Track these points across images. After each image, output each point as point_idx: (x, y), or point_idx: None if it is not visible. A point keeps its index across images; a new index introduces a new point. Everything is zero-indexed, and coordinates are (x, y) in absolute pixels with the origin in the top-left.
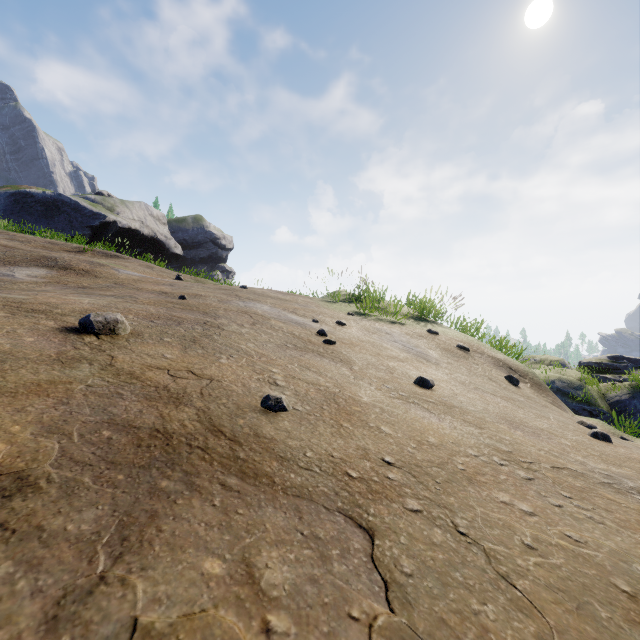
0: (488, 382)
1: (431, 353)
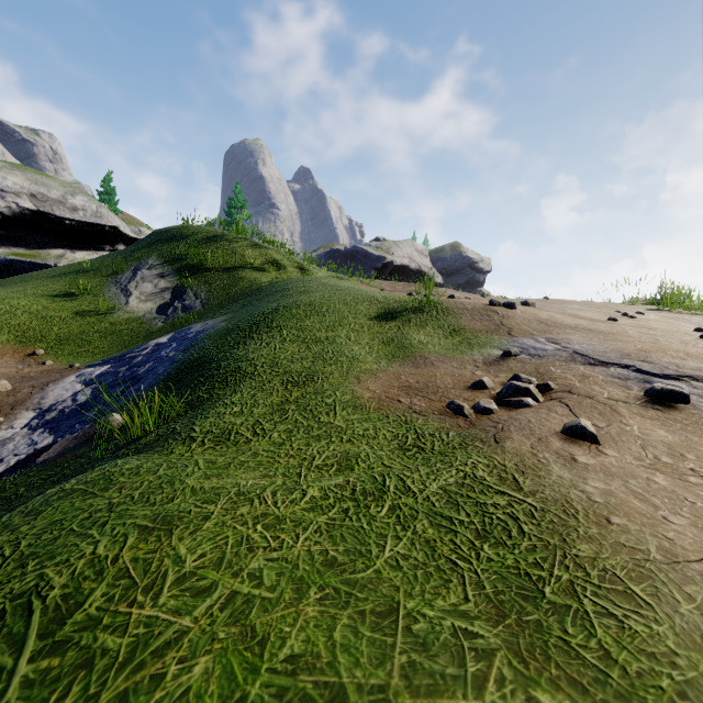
0: None
1: None
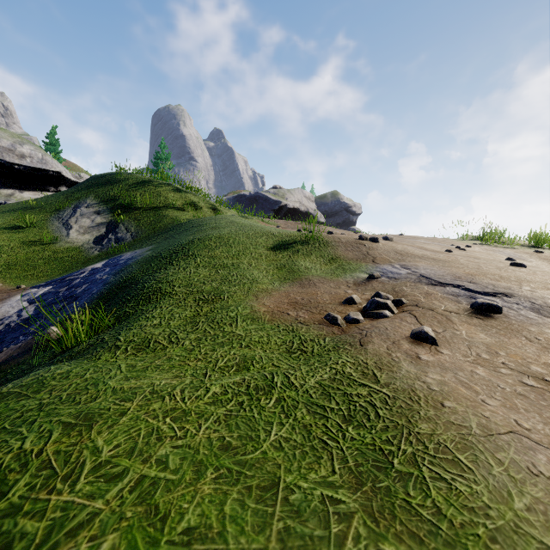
0: None
1: (529, 259)
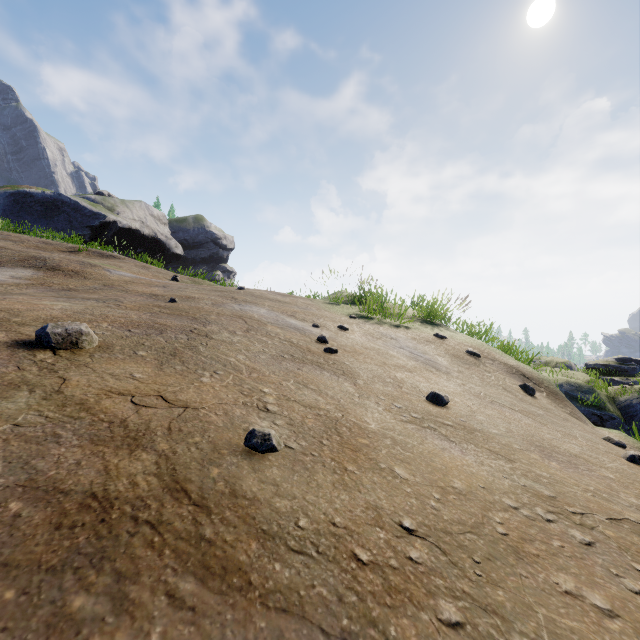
0: (503, 393)
1: (440, 360)
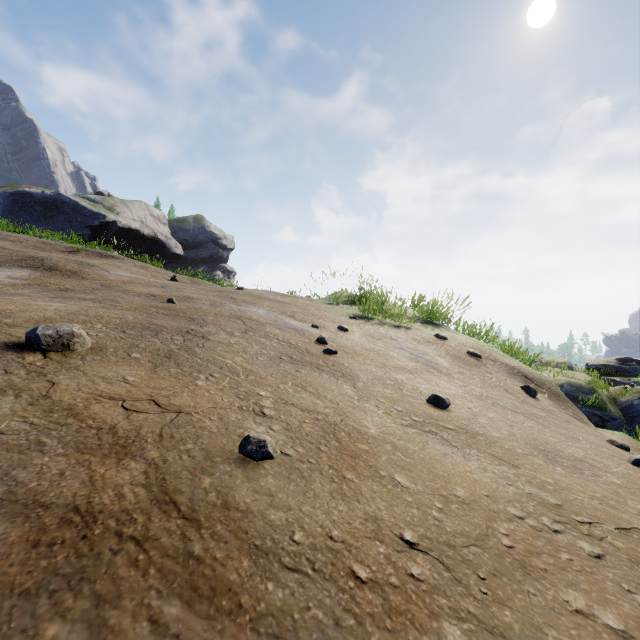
0: (505, 394)
1: (441, 361)
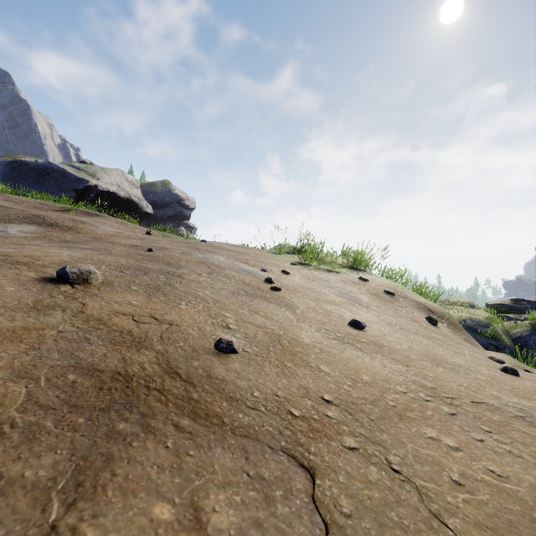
0: (411, 322)
1: (362, 297)
